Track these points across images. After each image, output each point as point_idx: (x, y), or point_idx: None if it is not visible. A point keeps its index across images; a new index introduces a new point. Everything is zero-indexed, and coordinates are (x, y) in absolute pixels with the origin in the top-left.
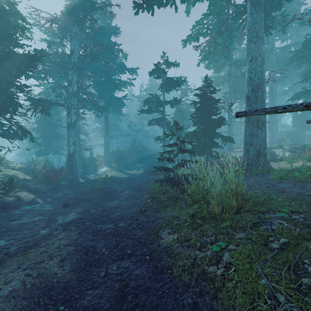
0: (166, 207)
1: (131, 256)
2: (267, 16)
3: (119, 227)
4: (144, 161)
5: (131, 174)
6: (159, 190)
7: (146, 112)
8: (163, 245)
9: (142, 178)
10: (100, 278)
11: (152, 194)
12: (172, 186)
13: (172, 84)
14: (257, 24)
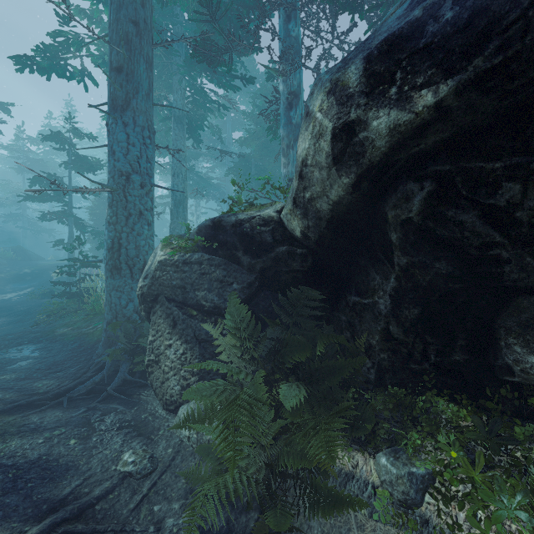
0: (65, 318)
1: (29, 343)
2: (195, 131)
3: (9, 337)
4: (29, 278)
5: (1, 301)
6: (57, 307)
7: (34, 200)
8: (58, 333)
9: (28, 304)
10: (4, 352)
11: (48, 312)
12: (71, 298)
13: (84, 167)
14: (179, 141)
